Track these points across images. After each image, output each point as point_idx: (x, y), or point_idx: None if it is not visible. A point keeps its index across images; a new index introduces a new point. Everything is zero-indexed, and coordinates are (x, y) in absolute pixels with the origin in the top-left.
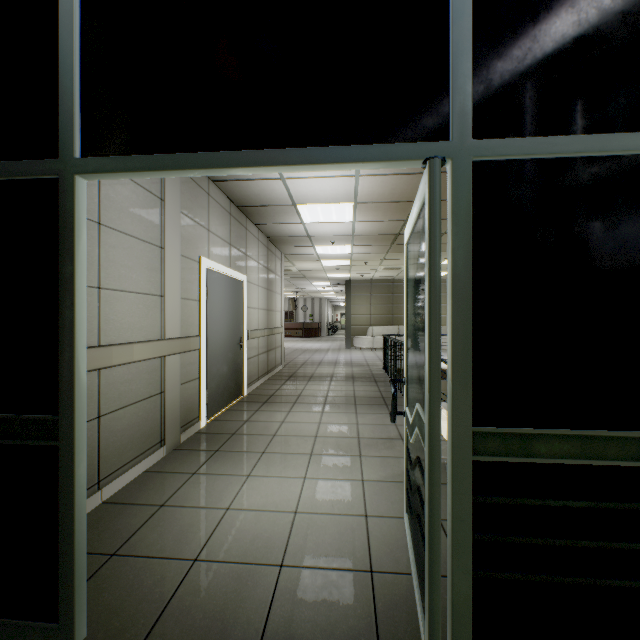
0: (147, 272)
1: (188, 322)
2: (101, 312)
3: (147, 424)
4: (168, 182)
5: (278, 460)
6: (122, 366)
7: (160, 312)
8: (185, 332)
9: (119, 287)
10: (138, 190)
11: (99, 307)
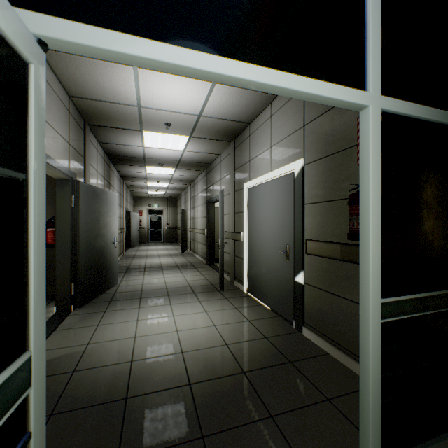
0: None
1: None
2: None
3: None
4: None
5: None
6: None
7: None
8: None
9: None
10: None
11: None
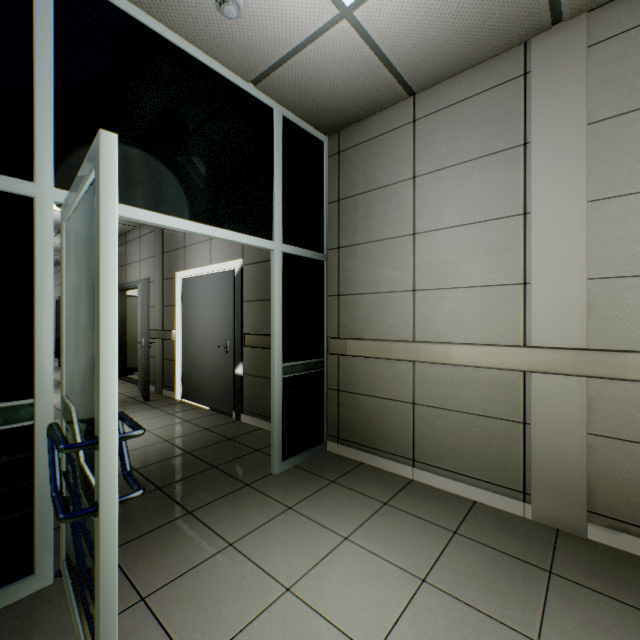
0: (488, 258)
1: (637, 322)
2: (416, 312)
3: (488, 449)
4: (539, 107)
5: None
6: (443, 366)
7: (521, 307)
8: (621, 341)
9: (438, 286)
10: (470, 168)
11: (414, 307)
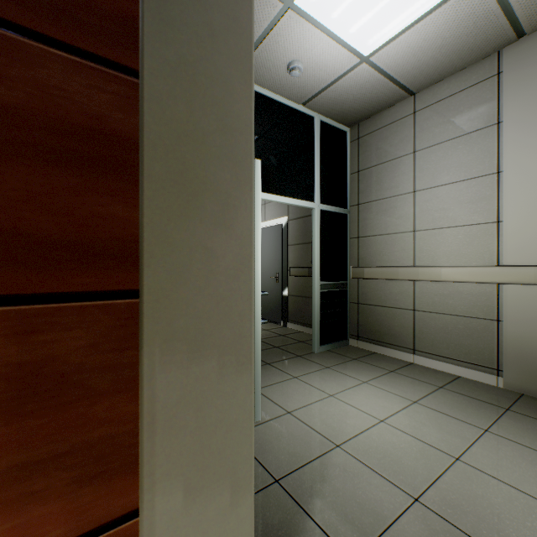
0: (470, 205)
1: None
2: (415, 246)
3: (470, 340)
4: (509, 97)
5: (446, 427)
6: (436, 283)
7: (495, 239)
8: None
9: (432, 227)
10: (456, 142)
11: (414, 243)
